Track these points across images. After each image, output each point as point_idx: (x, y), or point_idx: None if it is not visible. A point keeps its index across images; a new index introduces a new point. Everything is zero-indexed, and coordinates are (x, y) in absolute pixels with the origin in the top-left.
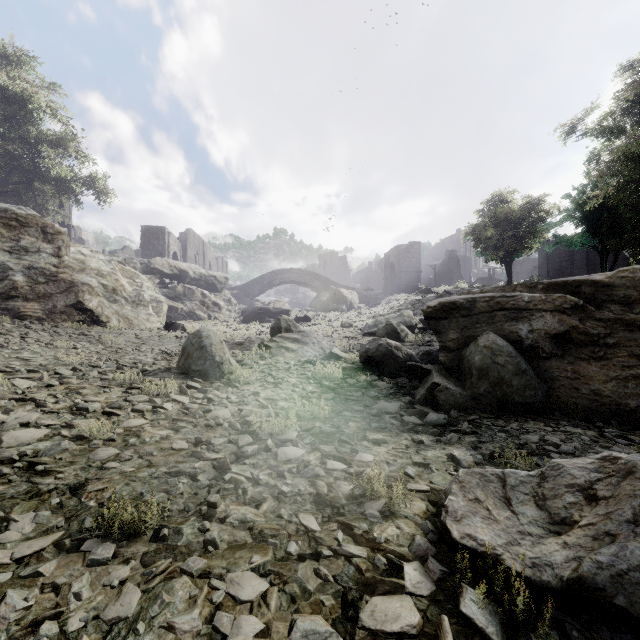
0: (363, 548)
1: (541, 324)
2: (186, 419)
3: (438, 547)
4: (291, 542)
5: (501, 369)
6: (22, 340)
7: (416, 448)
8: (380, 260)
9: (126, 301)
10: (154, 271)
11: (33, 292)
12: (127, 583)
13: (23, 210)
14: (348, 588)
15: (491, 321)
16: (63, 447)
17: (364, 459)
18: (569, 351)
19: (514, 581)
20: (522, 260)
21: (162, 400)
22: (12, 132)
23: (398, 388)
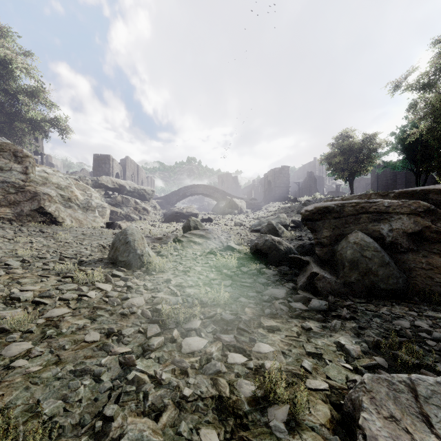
0: None
1: (399, 224)
2: (105, 307)
3: None
4: None
5: (369, 261)
6: None
7: (306, 335)
8: (261, 179)
9: (78, 207)
10: (101, 186)
11: (5, 200)
12: None
13: None
14: None
15: (357, 222)
16: None
17: (262, 350)
18: (423, 246)
19: None
20: (359, 179)
21: (89, 288)
22: None
23: (282, 275)
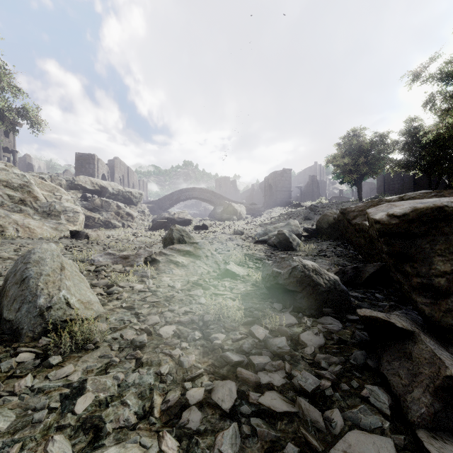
0: None
1: None
2: None
3: None
4: None
5: None
6: None
7: None
8: (261, 183)
9: (36, 211)
10: (78, 187)
11: None
12: None
13: None
14: None
15: None
16: None
17: None
18: None
19: None
20: (363, 183)
21: None
22: None
23: (336, 346)
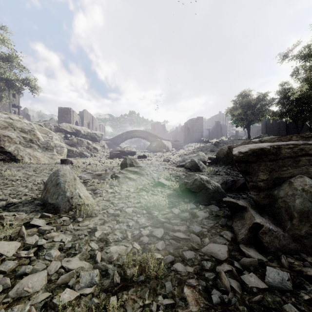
0: None
1: None
2: None
3: None
4: None
5: None
6: None
7: None
8: (182, 126)
9: (39, 147)
10: (61, 130)
11: None
12: None
13: None
14: None
15: (296, 165)
16: None
17: None
18: None
19: None
20: (252, 126)
21: None
22: None
23: (214, 217)
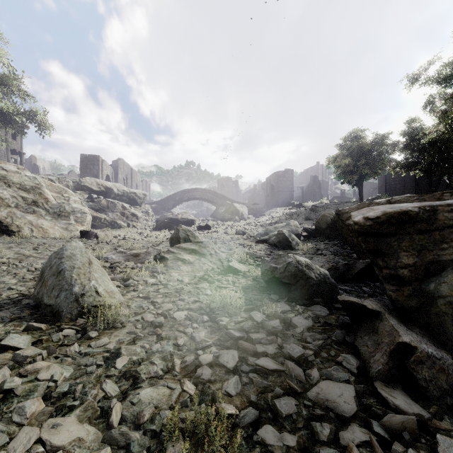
0: None
1: None
2: None
3: None
4: None
5: None
6: None
7: None
8: (262, 183)
9: (47, 212)
10: (84, 188)
11: None
12: None
13: None
14: None
15: None
16: None
17: None
18: None
19: None
20: (365, 183)
21: None
22: None
23: (322, 328)
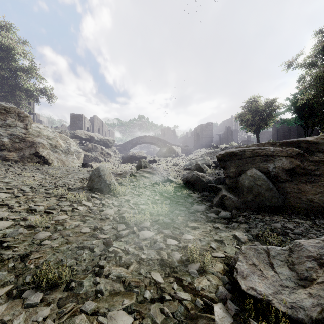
0: (189, 294)
1: (280, 163)
2: (90, 215)
3: (232, 293)
4: (146, 291)
5: (259, 188)
6: (5, 172)
7: (215, 231)
8: (192, 131)
9: (62, 152)
10: (77, 137)
11: (13, 147)
12: (47, 319)
13: (8, 105)
14: (181, 321)
15: (253, 162)
16: (19, 232)
17: (187, 238)
18: (295, 178)
19: (281, 318)
20: (264, 131)
21: (77, 204)
22: (3, 65)
23: (203, 197)
